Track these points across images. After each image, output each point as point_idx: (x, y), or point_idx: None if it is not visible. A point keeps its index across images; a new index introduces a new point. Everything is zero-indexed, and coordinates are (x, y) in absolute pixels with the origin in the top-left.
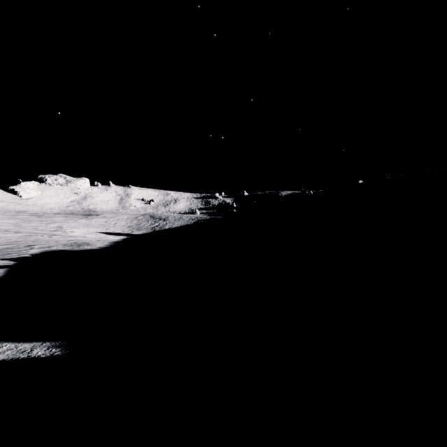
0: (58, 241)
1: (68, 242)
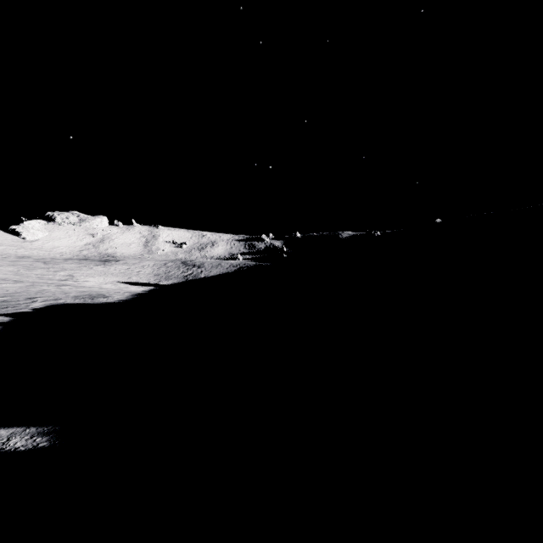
0: (67, 292)
1: (79, 294)
